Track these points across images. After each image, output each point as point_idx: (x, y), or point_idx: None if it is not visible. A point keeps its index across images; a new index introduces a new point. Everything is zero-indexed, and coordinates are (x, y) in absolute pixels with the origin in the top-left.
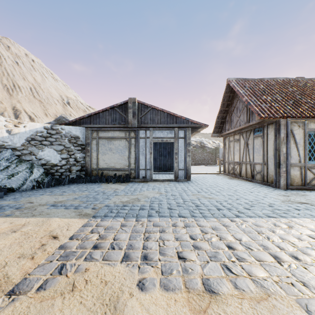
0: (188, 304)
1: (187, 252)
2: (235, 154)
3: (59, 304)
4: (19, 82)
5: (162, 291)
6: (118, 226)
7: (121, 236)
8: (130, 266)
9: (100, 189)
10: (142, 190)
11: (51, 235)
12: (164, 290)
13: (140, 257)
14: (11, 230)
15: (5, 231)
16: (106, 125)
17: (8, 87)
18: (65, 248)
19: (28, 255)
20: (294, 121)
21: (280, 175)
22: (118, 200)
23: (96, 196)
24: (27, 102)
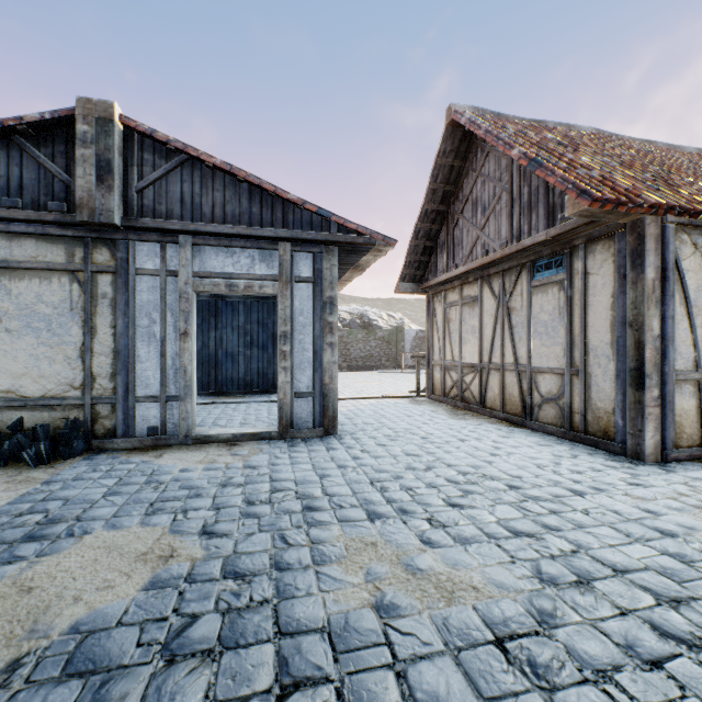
0: None
1: None
2: (464, 341)
3: None
4: None
5: None
6: None
7: None
8: None
9: None
10: (78, 532)
11: None
12: None
13: None
14: None
15: None
16: None
17: None
18: None
19: None
20: (683, 228)
21: (644, 415)
22: None
23: None
24: None
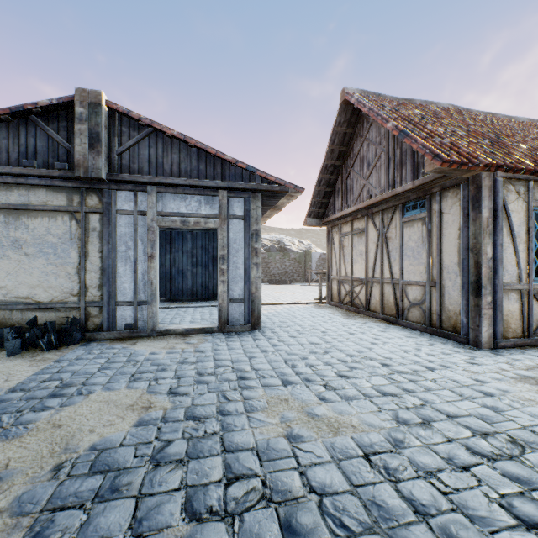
0: None
1: None
2: (354, 261)
3: None
4: None
5: None
6: None
7: None
8: None
9: None
10: (85, 392)
11: None
12: None
13: None
14: None
15: None
16: None
17: None
18: None
19: None
20: (509, 181)
21: (481, 315)
22: None
23: None
24: None
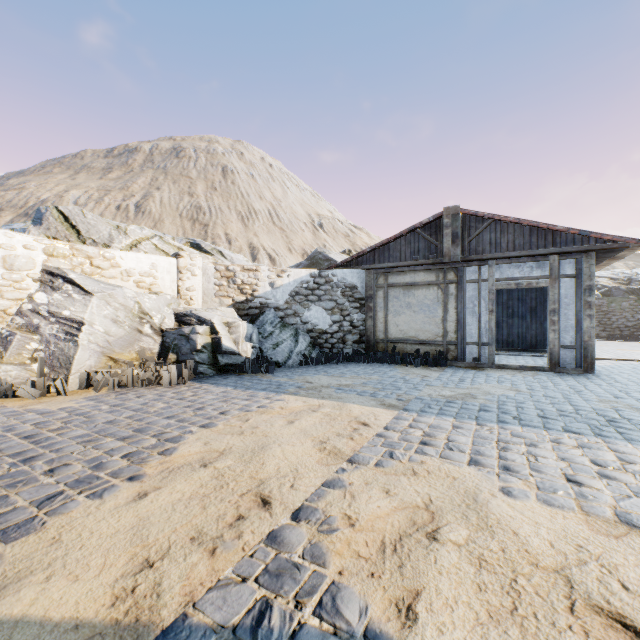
0: (586, 524)
1: (584, 477)
2: None
3: (405, 481)
4: (255, 205)
5: (541, 504)
6: (449, 426)
7: (458, 439)
8: (484, 471)
9: (396, 373)
10: (477, 382)
11: (358, 421)
12: (543, 504)
13: (497, 466)
14: (309, 409)
15: (303, 409)
16: (401, 263)
17: (243, 215)
18: (384, 437)
19: (345, 435)
20: None
21: None
22: (435, 392)
23: (394, 383)
24: (265, 233)
